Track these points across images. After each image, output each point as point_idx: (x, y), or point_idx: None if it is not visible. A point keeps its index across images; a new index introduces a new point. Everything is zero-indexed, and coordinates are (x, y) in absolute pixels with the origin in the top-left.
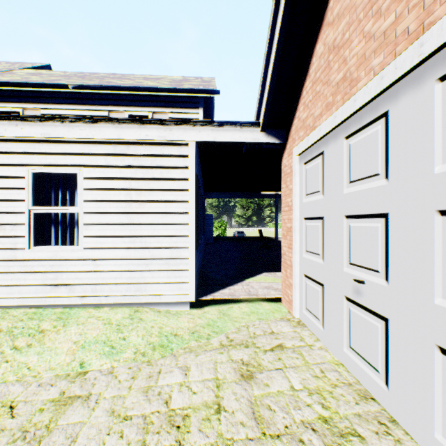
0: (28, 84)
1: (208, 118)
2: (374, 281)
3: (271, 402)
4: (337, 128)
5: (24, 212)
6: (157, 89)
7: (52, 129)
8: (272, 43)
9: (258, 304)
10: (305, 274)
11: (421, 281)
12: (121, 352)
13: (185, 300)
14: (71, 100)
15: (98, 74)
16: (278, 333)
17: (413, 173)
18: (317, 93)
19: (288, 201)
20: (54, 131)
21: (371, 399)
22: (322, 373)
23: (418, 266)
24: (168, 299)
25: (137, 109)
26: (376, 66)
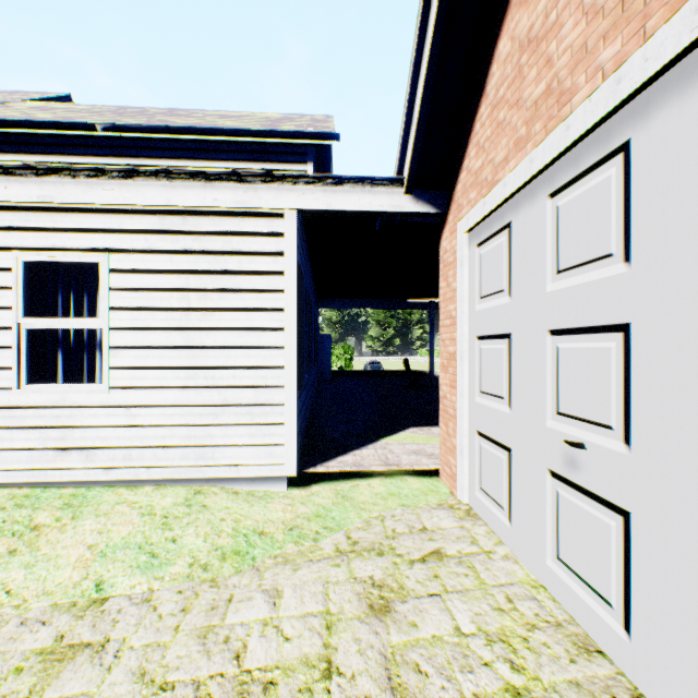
0: (31, 123)
1: None
2: (603, 444)
3: (421, 658)
4: (535, 180)
5: (10, 327)
6: (239, 132)
7: (57, 188)
8: (424, 42)
9: (400, 480)
10: (479, 431)
11: (696, 445)
12: (167, 563)
13: (279, 474)
14: (100, 150)
15: (146, 110)
16: (433, 530)
17: (679, 249)
18: (500, 123)
19: (451, 310)
20: (60, 192)
21: (597, 653)
22: (509, 602)
23: (689, 419)
24: (251, 472)
25: (207, 163)
26: (608, 62)
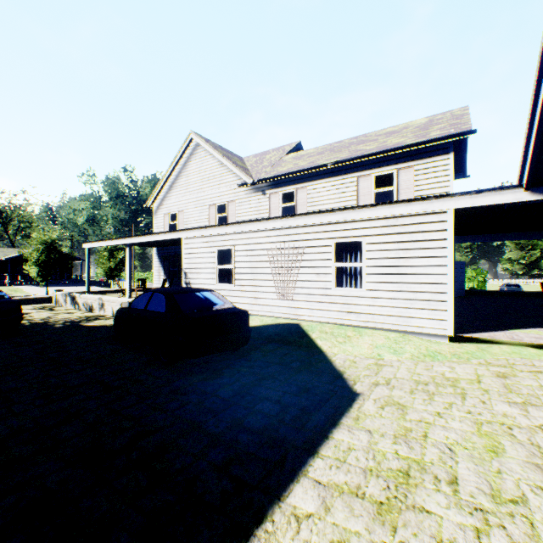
0: (301, 171)
1: (458, 150)
2: None
3: (519, 386)
4: None
5: (330, 266)
6: (402, 147)
7: (347, 215)
8: (532, 127)
9: (521, 348)
10: None
11: None
12: (401, 354)
13: (443, 334)
14: (327, 175)
15: (342, 142)
16: (539, 366)
17: None
18: None
19: None
20: (348, 216)
21: None
22: None
23: None
24: (428, 331)
25: (382, 169)
26: None
